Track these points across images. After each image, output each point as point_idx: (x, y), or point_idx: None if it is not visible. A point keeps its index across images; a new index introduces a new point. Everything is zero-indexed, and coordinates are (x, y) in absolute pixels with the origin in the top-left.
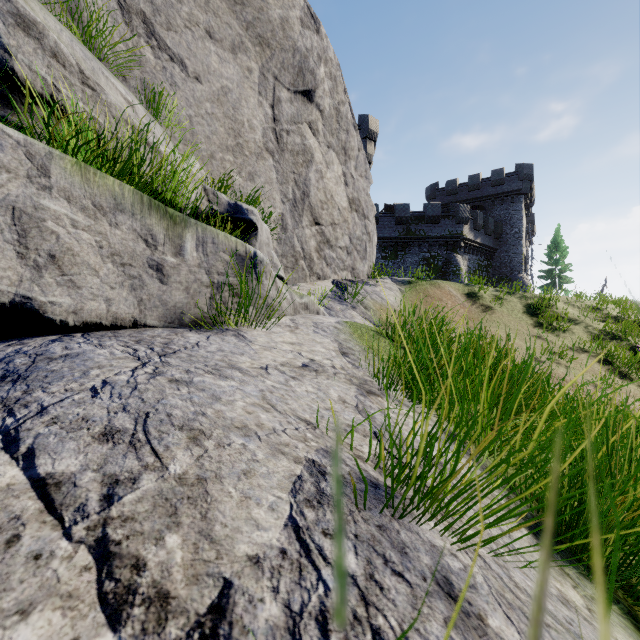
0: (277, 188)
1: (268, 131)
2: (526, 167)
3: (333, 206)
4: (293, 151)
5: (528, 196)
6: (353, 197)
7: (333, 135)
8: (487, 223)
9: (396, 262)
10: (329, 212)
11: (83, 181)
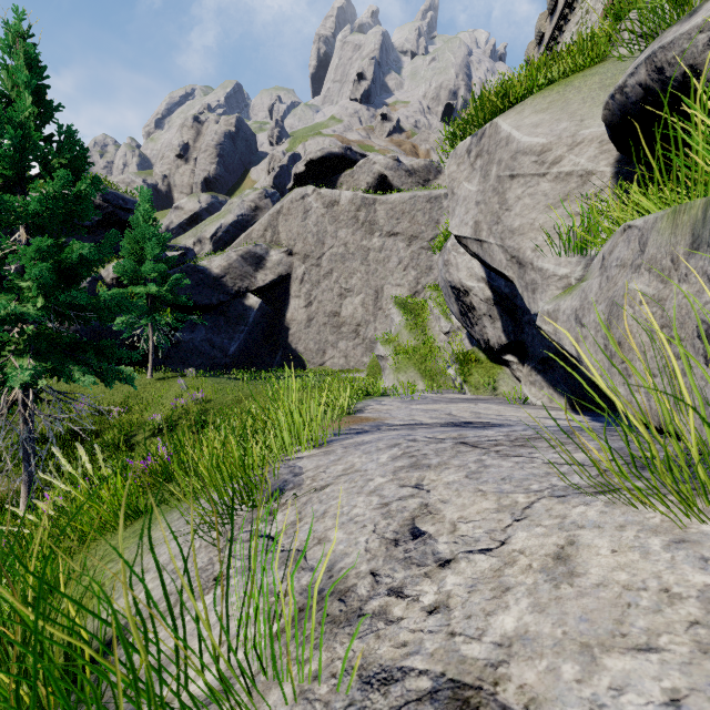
0: None
1: None
2: None
3: None
4: None
5: None
6: None
7: None
8: None
9: None
10: None
11: (672, 232)
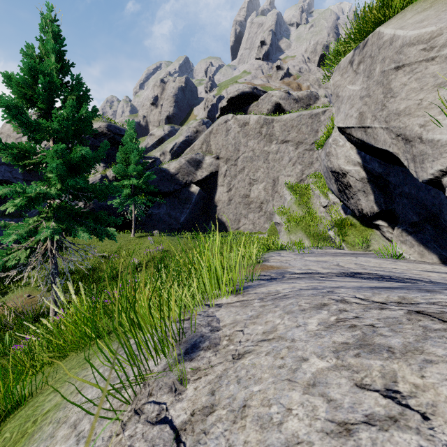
0: None
1: None
2: None
3: None
4: None
5: None
6: None
7: None
8: None
9: None
10: None
11: None
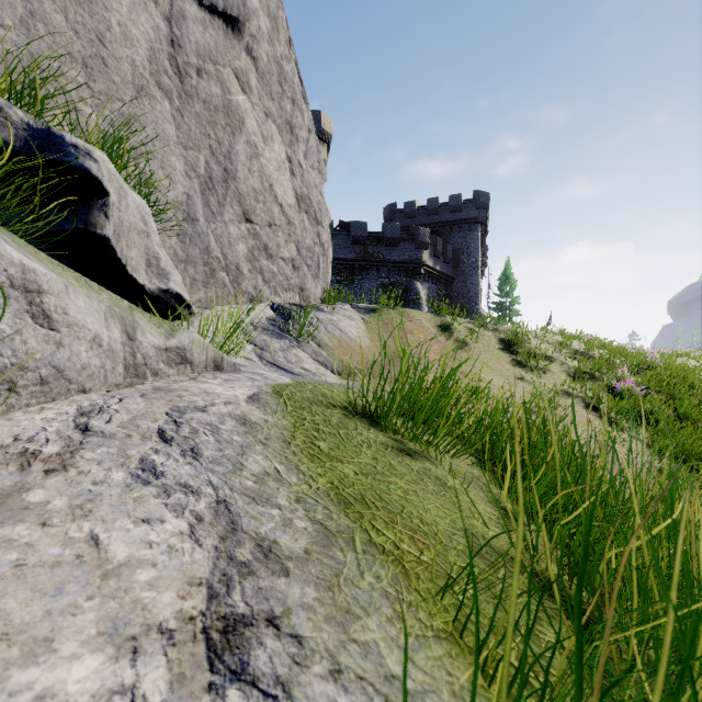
0: (178, 152)
1: (161, 56)
2: (482, 195)
3: (273, 199)
4: (208, 103)
5: (484, 226)
6: (302, 193)
7: (273, 100)
8: (446, 250)
9: (352, 287)
10: (267, 207)
11: None
